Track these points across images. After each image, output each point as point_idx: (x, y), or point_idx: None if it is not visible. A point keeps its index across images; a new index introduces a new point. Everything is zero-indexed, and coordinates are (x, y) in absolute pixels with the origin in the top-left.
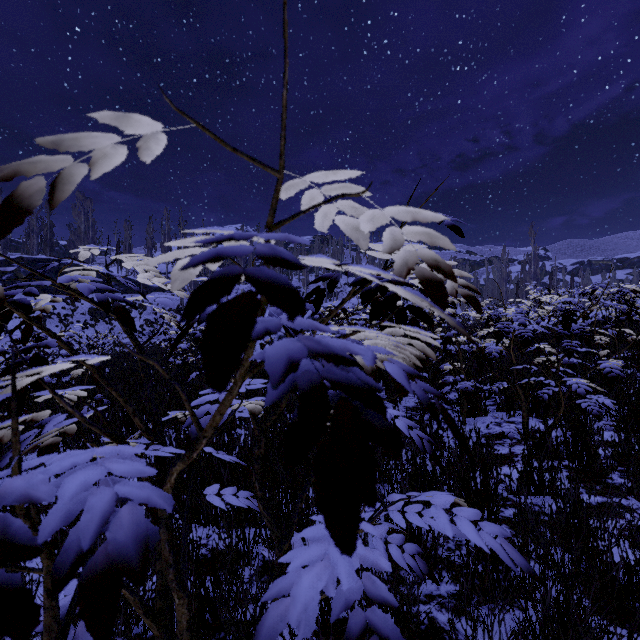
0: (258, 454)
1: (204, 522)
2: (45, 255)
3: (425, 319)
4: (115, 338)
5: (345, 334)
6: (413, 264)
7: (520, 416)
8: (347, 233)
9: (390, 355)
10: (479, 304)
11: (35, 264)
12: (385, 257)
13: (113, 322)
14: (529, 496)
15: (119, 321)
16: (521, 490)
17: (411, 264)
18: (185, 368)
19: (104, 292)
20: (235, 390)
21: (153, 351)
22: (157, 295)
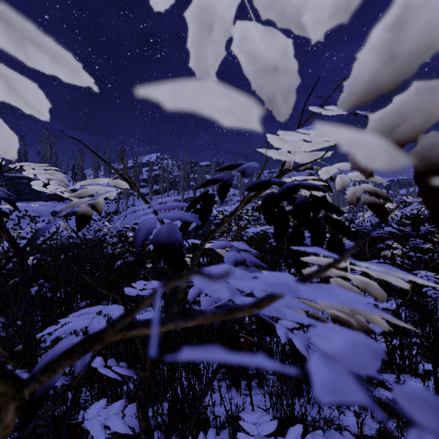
0: (142, 378)
1: (111, 401)
2: (21, 174)
3: (348, 235)
4: (69, 233)
5: (256, 300)
6: (416, 130)
7: (369, 296)
8: (253, 82)
9: (322, 305)
10: (386, 213)
11: (13, 180)
12: (285, 158)
13: (69, 221)
14: (391, 374)
15: (1, 229)
16: (384, 369)
17: (407, 131)
18: (115, 256)
19: (63, 200)
20: (5, 416)
21: (96, 242)
22: (39, 202)
